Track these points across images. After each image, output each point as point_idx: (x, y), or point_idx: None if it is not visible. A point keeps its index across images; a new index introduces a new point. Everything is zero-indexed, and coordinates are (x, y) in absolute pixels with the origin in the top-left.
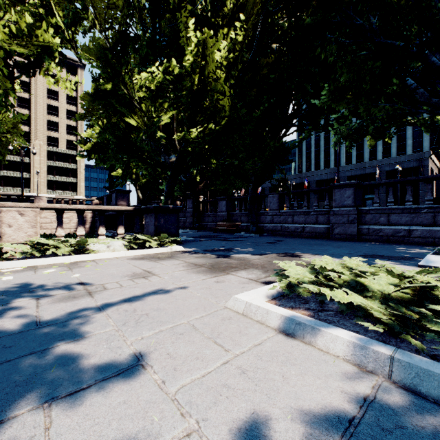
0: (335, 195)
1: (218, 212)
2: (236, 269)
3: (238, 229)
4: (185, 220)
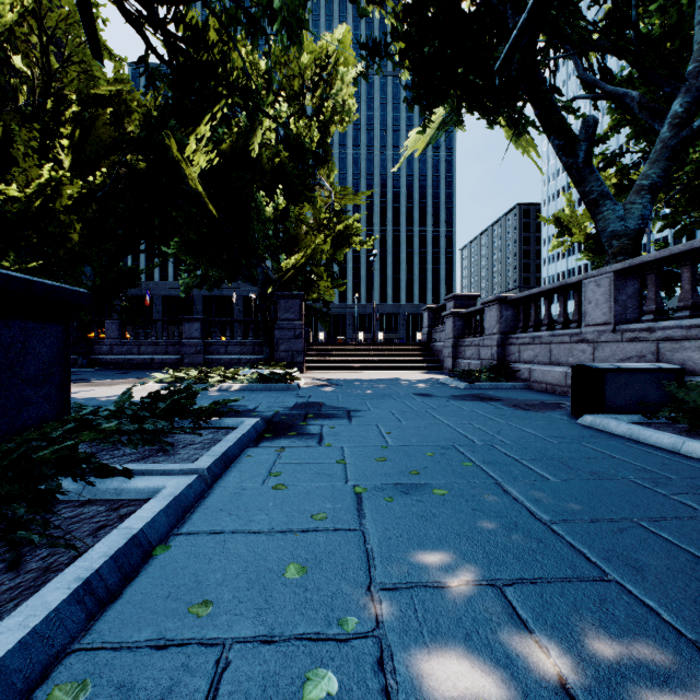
0: (186, 327)
1: None
2: (116, 384)
3: None
4: None
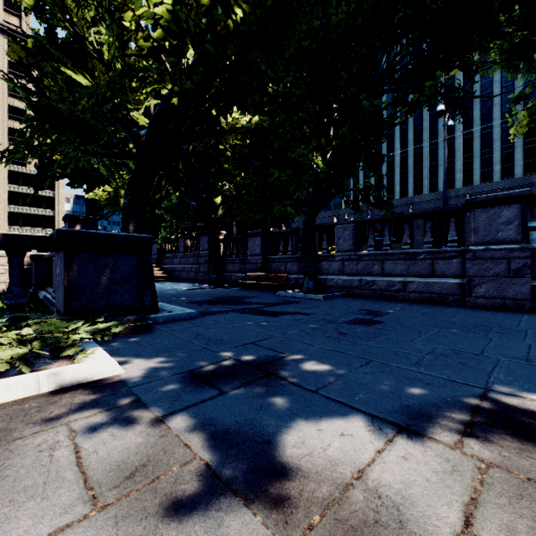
0: (477, 220)
1: (248, 256)
2: None
3: (281, 285)
4: (197, 268)
